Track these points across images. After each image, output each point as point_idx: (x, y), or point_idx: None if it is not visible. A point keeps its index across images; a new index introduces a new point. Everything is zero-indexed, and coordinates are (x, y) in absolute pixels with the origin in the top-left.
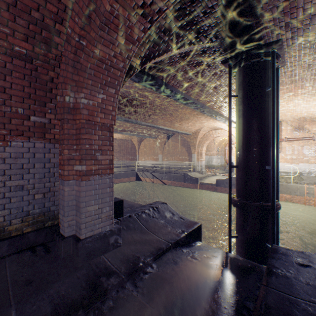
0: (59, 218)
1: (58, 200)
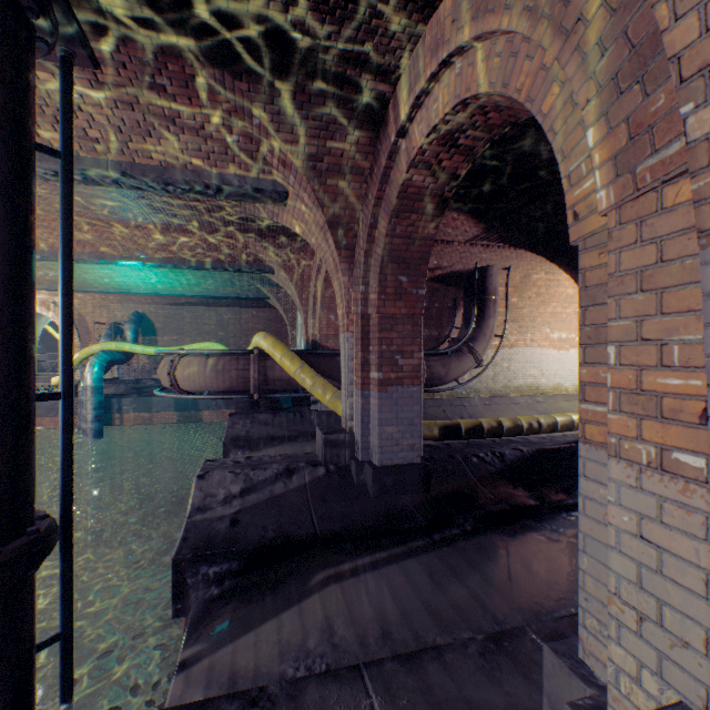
0: None
1: None
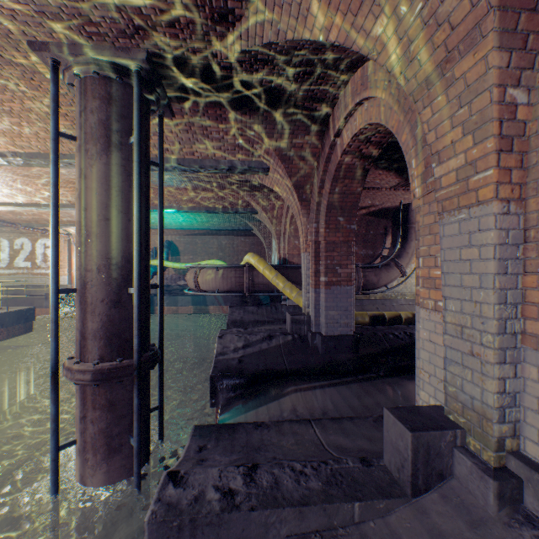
0: None
1: None
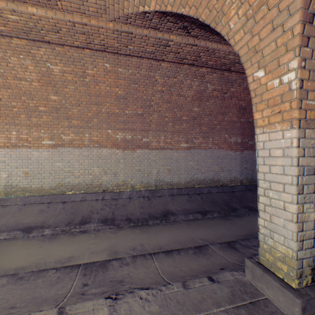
0: (256, 182)
1: (255, 174)
